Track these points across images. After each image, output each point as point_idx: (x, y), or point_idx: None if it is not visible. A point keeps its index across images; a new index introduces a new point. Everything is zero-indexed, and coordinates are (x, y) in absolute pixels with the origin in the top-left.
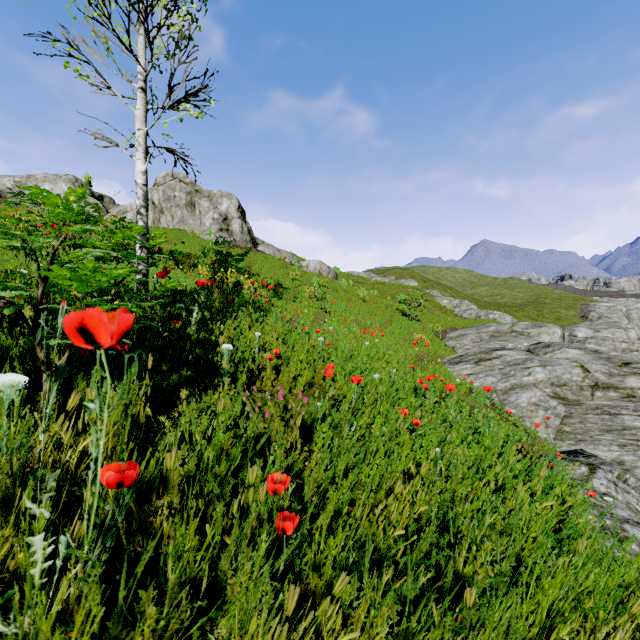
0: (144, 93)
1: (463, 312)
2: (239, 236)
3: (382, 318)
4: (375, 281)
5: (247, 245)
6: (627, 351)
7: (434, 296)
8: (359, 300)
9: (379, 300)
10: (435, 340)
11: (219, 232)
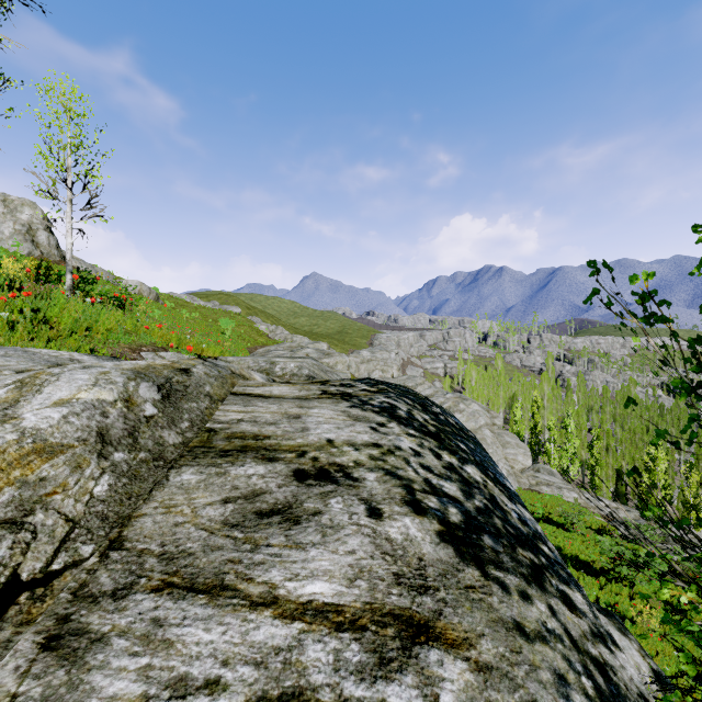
0: (72, 204)
1: (276, 335)
2: (48, 249)
3: (202, 333)
4: (198, 305)
5: (57, 259)
6: (370, 361)
7: (255, 322)
8: (183, 319)
9: (201, 321)
10: (243, 350)
11: (24, 243)
